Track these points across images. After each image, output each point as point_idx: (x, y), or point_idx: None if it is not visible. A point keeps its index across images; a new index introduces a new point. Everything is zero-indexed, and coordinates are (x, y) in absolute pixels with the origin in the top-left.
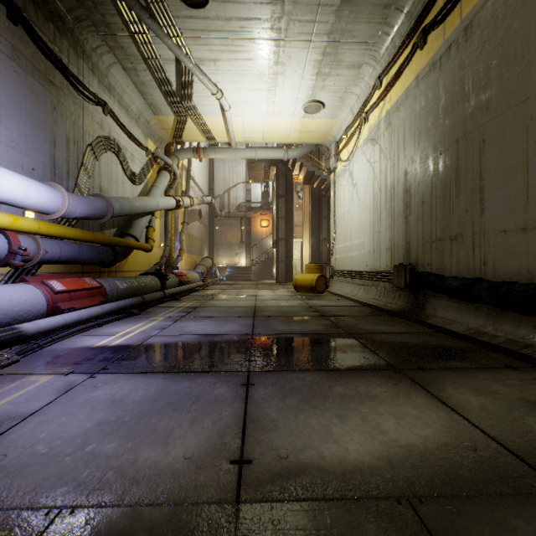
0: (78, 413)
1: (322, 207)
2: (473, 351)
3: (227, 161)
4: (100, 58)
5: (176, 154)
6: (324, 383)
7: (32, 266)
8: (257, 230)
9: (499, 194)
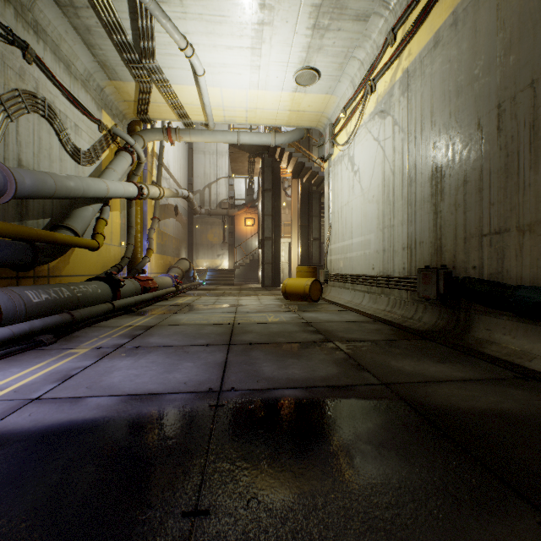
0: None
1: (312, 203)
2: None
3: (208, 153)
4: None
5: (141, 134)
6: None
7: None
8: (241, 230)
9: None
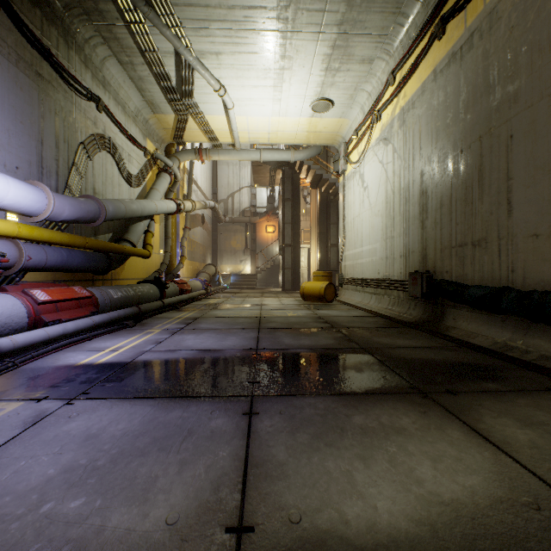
0: (41, 454)
1: (330, 212)
2: (505, 369)
3: (231, 164)
4: (93, 50)
5: (177, 155)
6: (340, 411)
7: (13, 274)
8: (262, 236)
9: (530, 194)
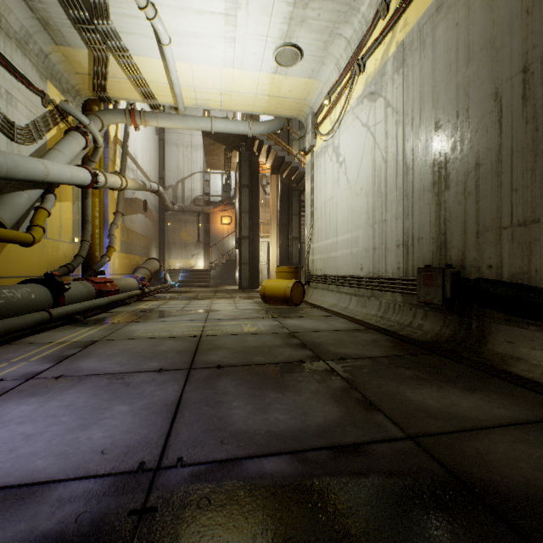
0: None
1: (292, 201)
2: None
3: (181, 145)
4: None
5: (98, 114)
6: None
7: None
8: (217, 228)
9: None
